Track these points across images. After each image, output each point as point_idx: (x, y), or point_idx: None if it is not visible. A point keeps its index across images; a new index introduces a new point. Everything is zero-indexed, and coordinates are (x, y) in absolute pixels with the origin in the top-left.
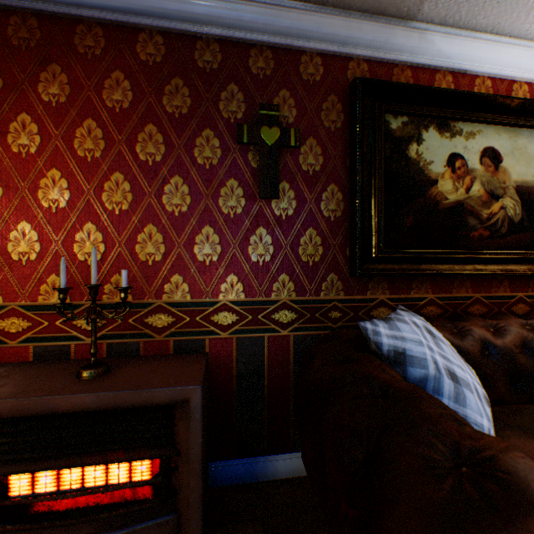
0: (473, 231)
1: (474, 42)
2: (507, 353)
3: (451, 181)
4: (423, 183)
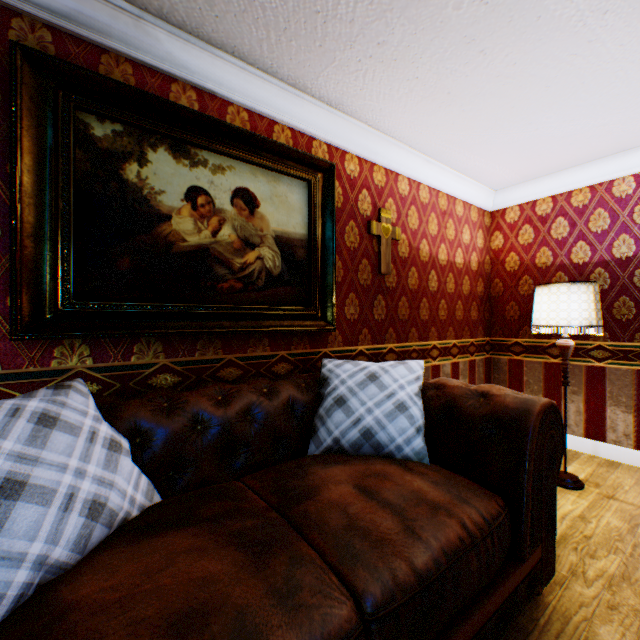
0: (224, 282)
1: (217, 60)
2: (224, 424)
3: (193, 220)
4: (150, 217)
